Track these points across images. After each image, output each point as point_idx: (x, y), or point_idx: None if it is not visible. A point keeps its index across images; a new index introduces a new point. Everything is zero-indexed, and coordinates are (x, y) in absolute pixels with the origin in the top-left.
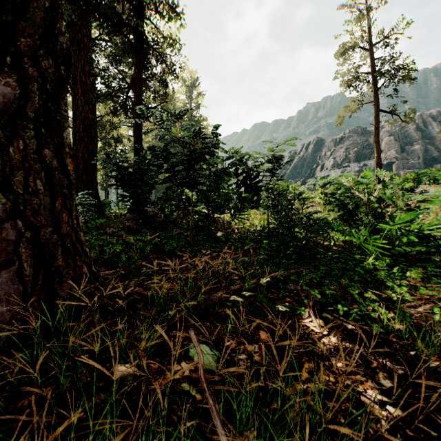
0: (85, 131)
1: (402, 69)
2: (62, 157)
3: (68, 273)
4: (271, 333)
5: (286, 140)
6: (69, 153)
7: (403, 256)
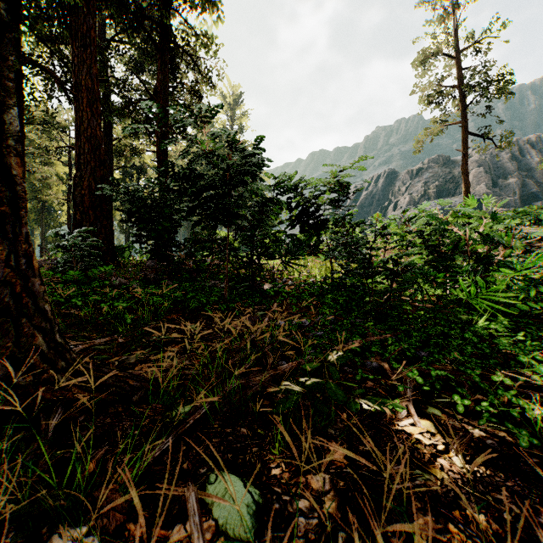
0: (92, 153)
1: (497, 81)
2: (1, 153)
3: (5, 347)
4: (350, 447)
5: (355, 161)
6: (17, 148)
7: (525, 316)
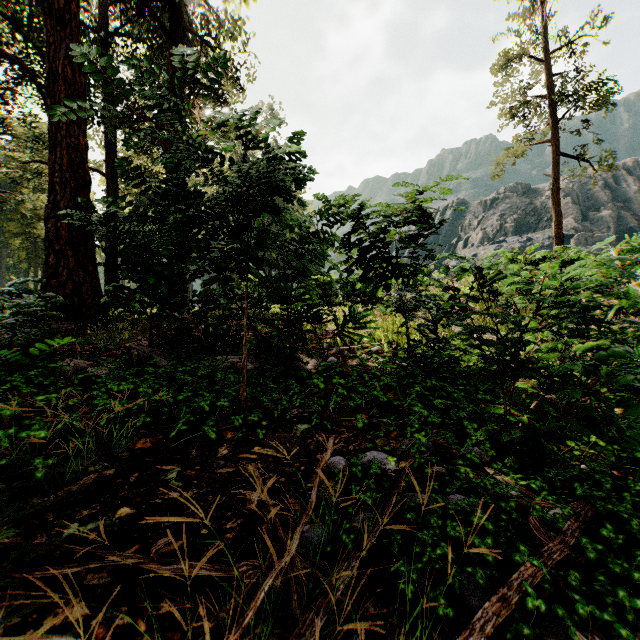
0: (73, 171)
1: (596, 90)
2: None
3: None
4: None
5: (442, 180)
6: None
7: None
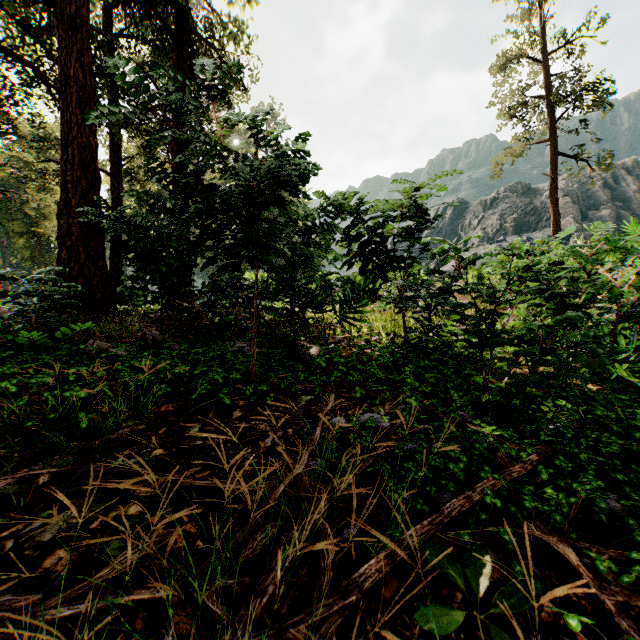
0: (84, 169)
1: (593, 90)
2: None
3: None
4: None
5: (436, 177)
6: None
7: None
